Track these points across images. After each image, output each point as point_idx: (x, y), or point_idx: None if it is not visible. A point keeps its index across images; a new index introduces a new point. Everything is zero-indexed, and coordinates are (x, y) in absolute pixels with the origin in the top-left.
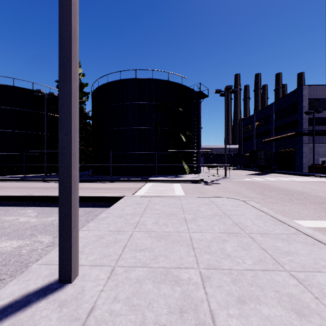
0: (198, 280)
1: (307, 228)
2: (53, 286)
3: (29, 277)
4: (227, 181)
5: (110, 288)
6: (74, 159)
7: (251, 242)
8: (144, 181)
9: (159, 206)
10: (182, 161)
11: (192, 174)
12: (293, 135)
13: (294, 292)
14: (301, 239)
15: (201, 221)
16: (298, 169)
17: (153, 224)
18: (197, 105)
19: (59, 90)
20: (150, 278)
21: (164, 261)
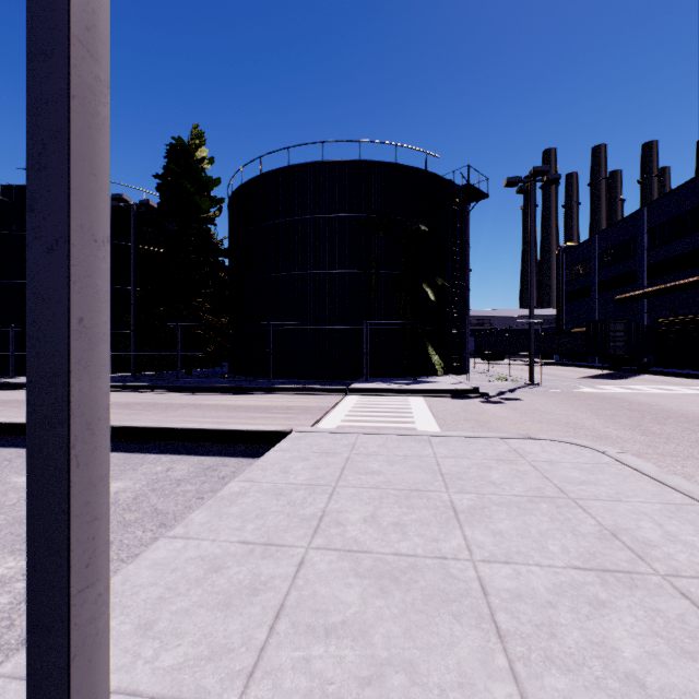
0: None
1: None
2: None
3: None
4: (537, 392)
5: None
6: (85, 341)
7: (694, 616)
8: (340, 391)
9: (379, 461)
10: (427, 345)
11: (451, 377)
12: (698, 282)
13: None
14: None
15: (502, 519)
16: None
17: (363, 523)
18: (462, 217)
19: (28, 90)
20: None
21: (408, 694)
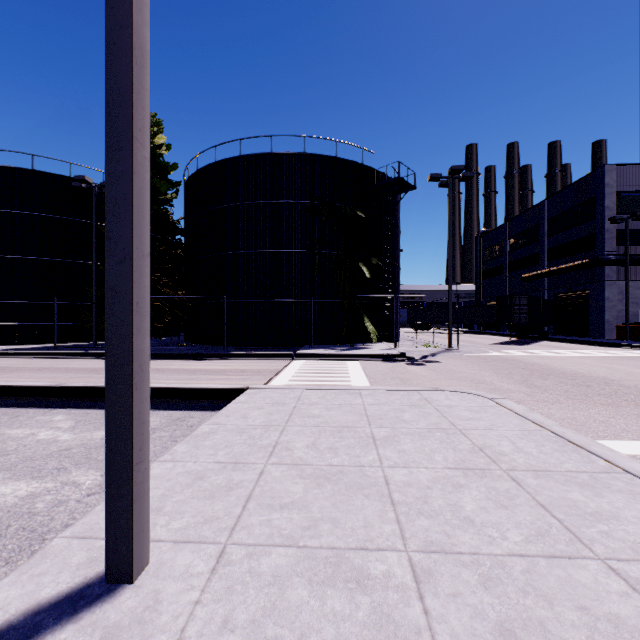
0: (408, 580)
1: (632, 460)
2: (93, 589)
3: (43, 567)
4: (454, 356)
5: (216, 595)
6: (139, 316)
7: (515, 489)
8: (288, 356)
9: (319, 408)
10: (364, 316)
11: (384, 344)
12: (586, 264)
13: (623, 610)
14: (622, 484)
15: (406, 443)
16: (595, 332)
17: (306, 448)
18: (394, 205)
19: (106, 168)
20: (301, 574)
21: (332, 532)
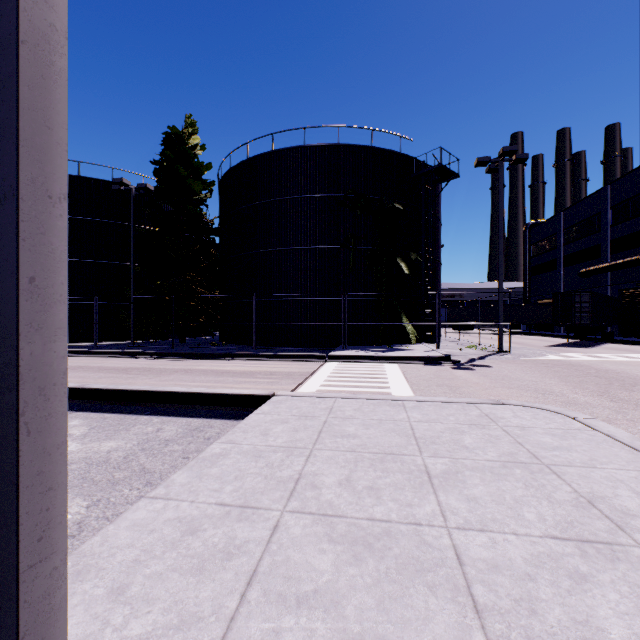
0: None
1: None
2: None
3: None
4: (506, 360)
5: None
6: (37, 302)
7: None
8: (320, 357)
9: (355, 425)
10: (402, 315)
11: (424, 345)
12: None
13: None
14: None
15: (476, 485)
16: None
17: (338, 486)
18: (434, 196)
19: None
20: None
21: None
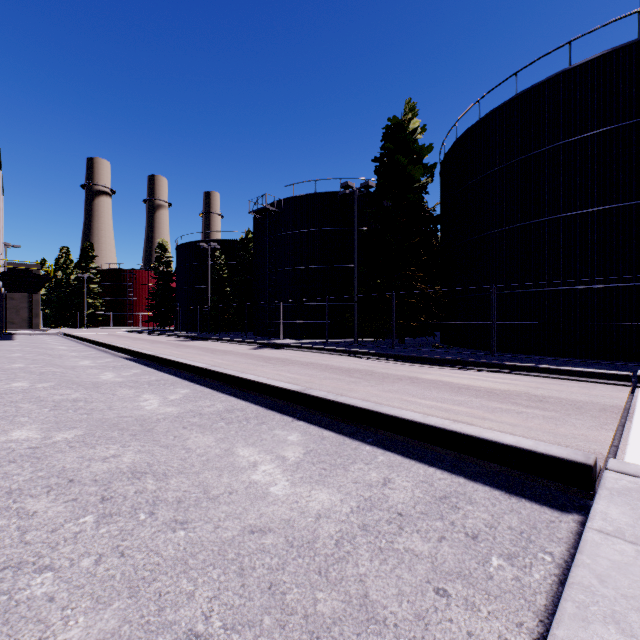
0: None
1: None
2: None
3: None
4: None
5: None
6: None
7: None
8: (620, 378)
9: None
10: None
11: None
12: None
13: None
14: None
15: None
16: None
17: None
18: None
19: None
20: None
21: None
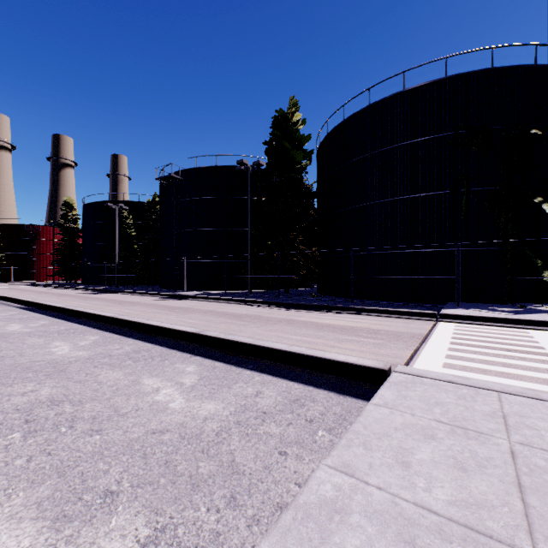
0: None
1: None
2: None
3: None
4: None
5: None
6: None
7: None
8: (429, 315)
9: None
10: (540, 267)
11: None
12: None
13: None
14: None
15: None
16: None
17: None
18: None
19: None
20: None
21: None
